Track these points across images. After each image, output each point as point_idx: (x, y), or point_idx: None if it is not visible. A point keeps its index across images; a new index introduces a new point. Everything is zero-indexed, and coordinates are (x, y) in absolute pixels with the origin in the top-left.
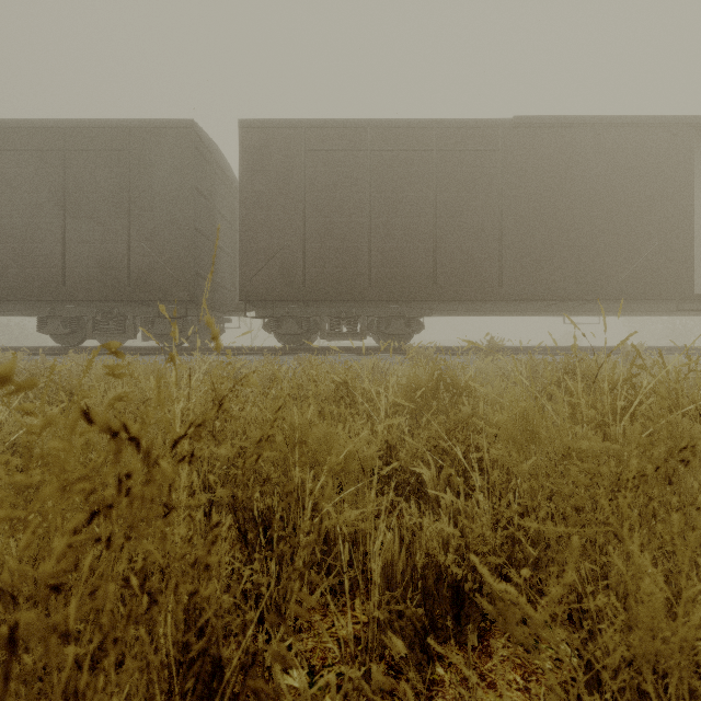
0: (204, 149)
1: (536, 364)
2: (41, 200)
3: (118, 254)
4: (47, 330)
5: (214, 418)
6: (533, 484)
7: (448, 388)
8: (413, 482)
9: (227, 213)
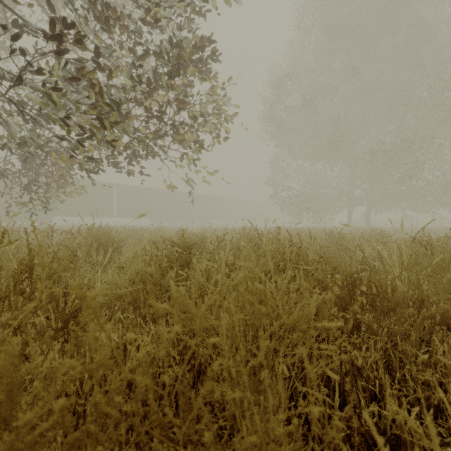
0: None
1: None
2: None
3: None
4: None
5: None
6: None
7: None
8: None
9: None
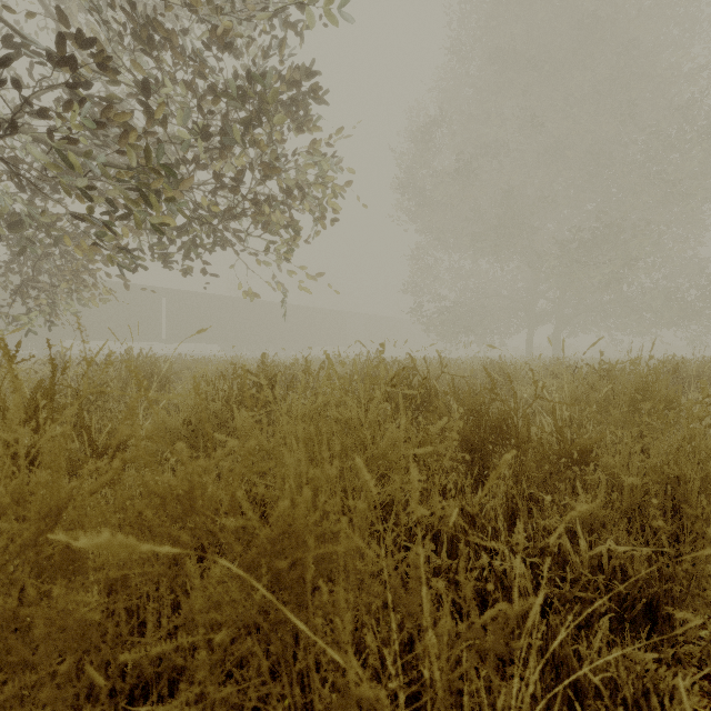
0: None
1: None
2: None
3: None
4: None
5: None
6: None
7: None
8: None
9: None
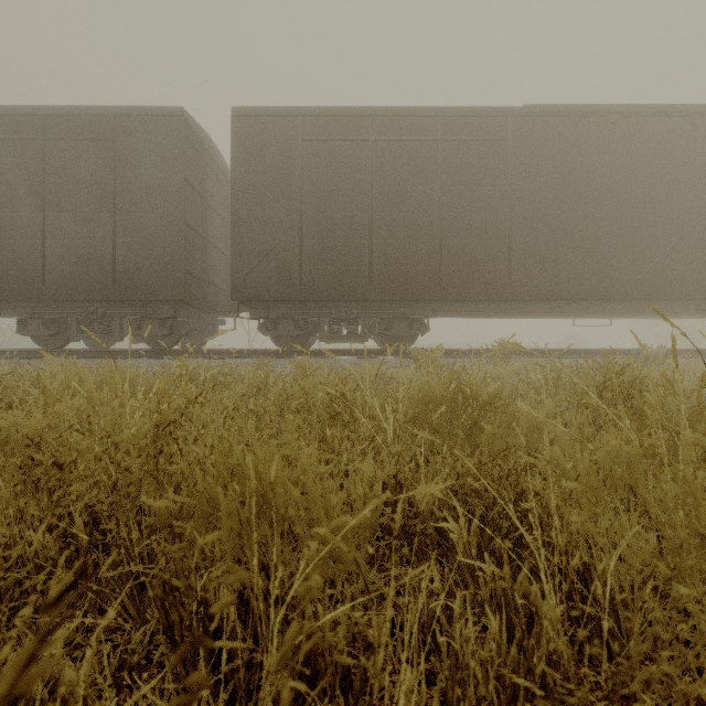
0: (195, 139)
1: (558, 369)
2: (19, 193)
3: (102, 251)
4: (27, 331)
5: (155, 453)
6: (702, 627)
7: (468, 400)
8: (432, 534)
9: (221, 208)
